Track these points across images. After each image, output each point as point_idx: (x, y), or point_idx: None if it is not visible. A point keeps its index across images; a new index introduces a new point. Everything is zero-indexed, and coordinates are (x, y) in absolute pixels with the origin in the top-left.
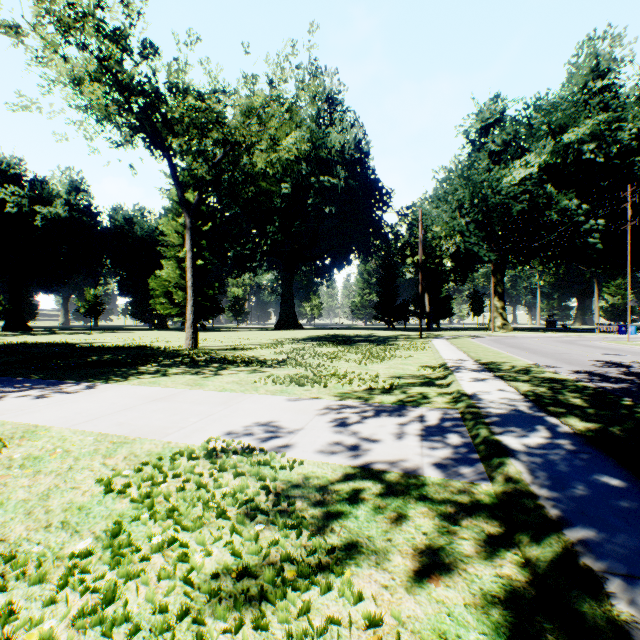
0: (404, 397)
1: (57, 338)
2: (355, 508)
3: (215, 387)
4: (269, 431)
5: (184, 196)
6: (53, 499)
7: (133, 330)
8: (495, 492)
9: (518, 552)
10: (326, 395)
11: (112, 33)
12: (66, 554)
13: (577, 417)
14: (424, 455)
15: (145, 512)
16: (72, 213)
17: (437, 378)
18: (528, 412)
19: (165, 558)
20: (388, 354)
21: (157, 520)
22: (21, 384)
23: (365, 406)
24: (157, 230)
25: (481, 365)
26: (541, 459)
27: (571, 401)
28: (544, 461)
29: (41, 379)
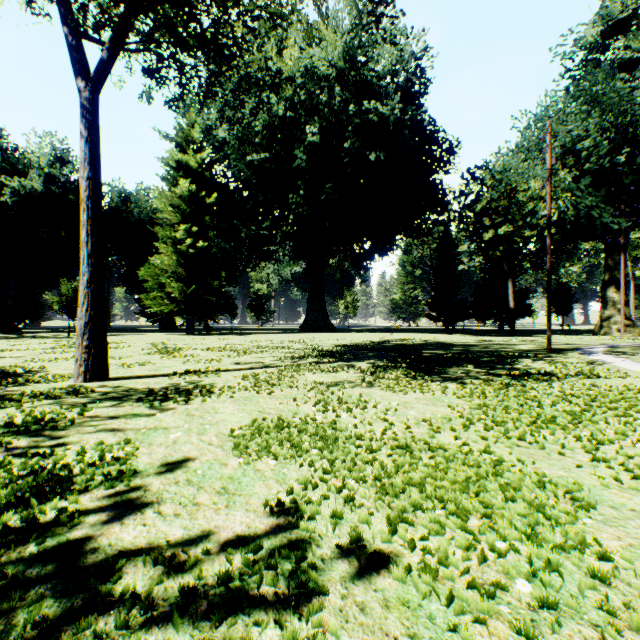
0: None
1: None
2: None
3: None
4: None
5: (79, 47)
6: None
7: (130, 332)
8: None
9: None
10: None
11: None
12: None
13: None
14: None
15: None
16: (50, 187)
17: None
18: None
19: None
20: None
21: None
22: None
23: None
24: (158, 210)
25: None
26: None
27: None
28: None
29: None
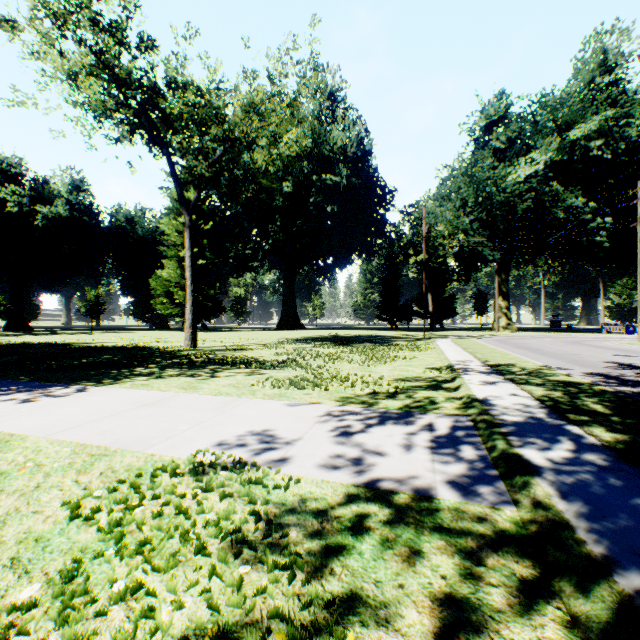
0: (410, 402)
1: (56, 338)
2: (359, 541)
3: (210, 390)
4: (264, 441)
5: (183, 194)
6: (9, 527)
7: (134, 330)
8: (522, 520)
9: (561, 605)
10: (327, 400)
11: (109, 26)
12: (6, 605)
13: (602, 426)
14: (436, 471)
15: (110, 547)
16: (73, 212)
17: (444, 381)
18: (547, 420)
19: (125, 613)
20: (392, 355)
21: (124, 557)
22: (8, 387)
23: (369, 412)
24: (158, 230)
25: (489, 367)
26: (571, 478)
27: (591, 407)
28: (574, 480)
29: (30, 381)
